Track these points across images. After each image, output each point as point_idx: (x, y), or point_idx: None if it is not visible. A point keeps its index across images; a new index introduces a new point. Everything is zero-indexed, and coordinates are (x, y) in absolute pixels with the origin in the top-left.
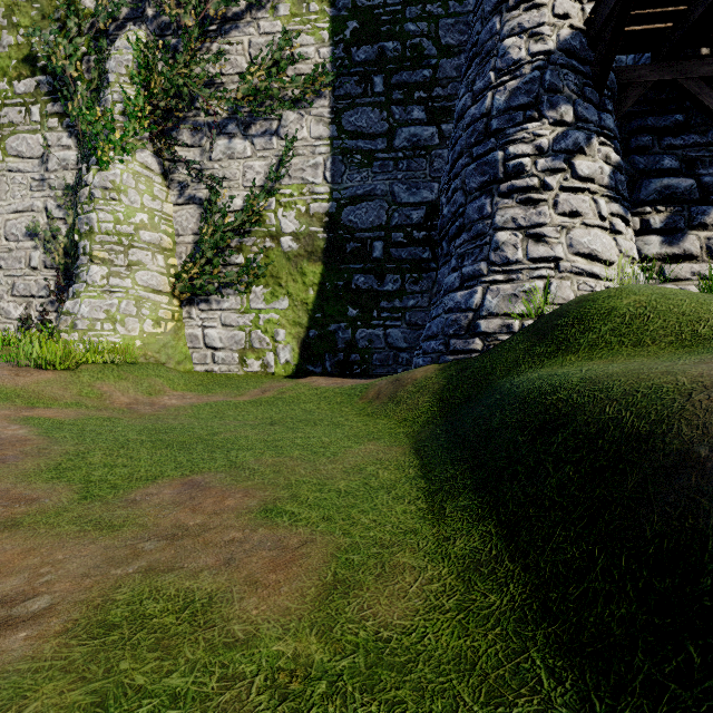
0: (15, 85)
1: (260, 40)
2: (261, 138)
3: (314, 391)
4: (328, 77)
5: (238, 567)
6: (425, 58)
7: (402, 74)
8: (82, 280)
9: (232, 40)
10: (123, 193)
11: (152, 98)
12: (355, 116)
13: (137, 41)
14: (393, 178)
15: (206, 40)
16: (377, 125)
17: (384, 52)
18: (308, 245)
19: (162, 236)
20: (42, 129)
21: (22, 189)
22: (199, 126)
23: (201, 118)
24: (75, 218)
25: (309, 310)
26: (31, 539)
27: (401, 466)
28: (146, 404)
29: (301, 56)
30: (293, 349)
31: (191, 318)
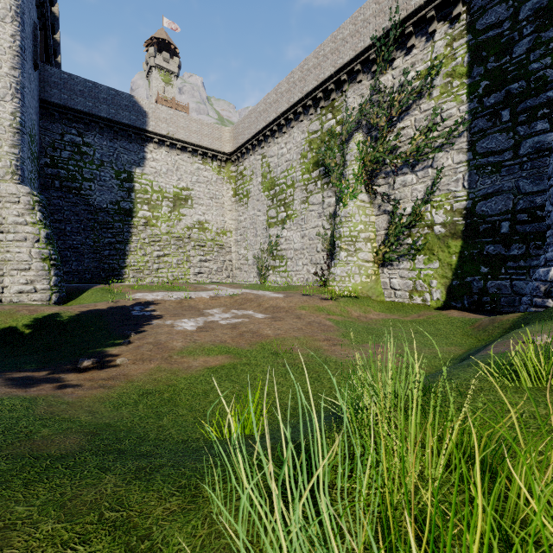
0: (311, 174)
1: (421, 116)
2: (421, 171)
3: (447, 319)
4: (464, 125)
5: (386, 360)
6: (547, 83)
7: (526, 102)
8: (337, 258)
9: (405, 122)
10: (353, 217)
11: (365, 166)
12: (486, 142)
13: (358, 142)
14: (518, 177)
15: (391, 131)
16: (504, 143)
17: (510, 92)
18: (451, 229)
19: (369, 234)
20: (321, 191)
21: (314, 218)
22: (387, 173)
23: (388, 169)
24: (334, 231)
25: (452, 268)
26: (345, 348)
27: (456, 355)
28: (363, 317)
29: (446, 119)
30: (441, 292)
31: (383, 273)
